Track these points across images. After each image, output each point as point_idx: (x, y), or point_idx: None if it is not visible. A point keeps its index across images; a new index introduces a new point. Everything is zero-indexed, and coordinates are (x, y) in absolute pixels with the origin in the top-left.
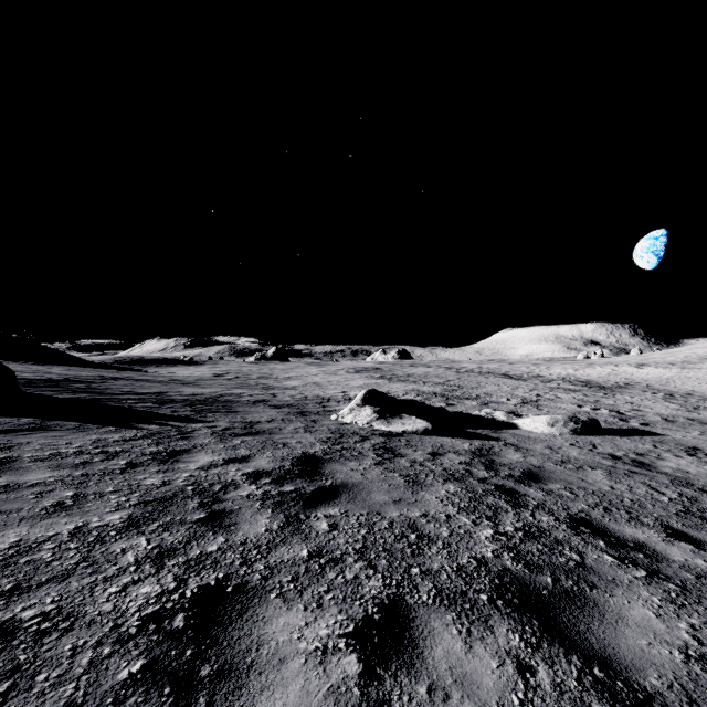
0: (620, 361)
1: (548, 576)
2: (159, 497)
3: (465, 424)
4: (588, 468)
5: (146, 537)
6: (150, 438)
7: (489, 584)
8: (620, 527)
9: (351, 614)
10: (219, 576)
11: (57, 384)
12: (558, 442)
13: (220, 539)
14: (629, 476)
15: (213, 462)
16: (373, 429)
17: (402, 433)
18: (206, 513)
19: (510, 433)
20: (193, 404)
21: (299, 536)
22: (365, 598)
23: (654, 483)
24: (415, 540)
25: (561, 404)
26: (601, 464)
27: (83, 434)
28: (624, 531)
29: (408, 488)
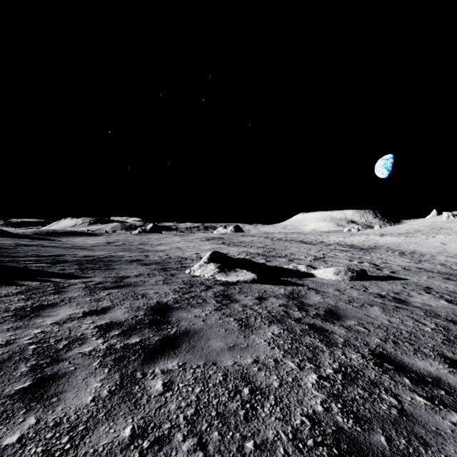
0: (369, 233)
1: (380, 433)
2: None
3: (279, 274)
4: (368, 306)
5: None
6: (25, 293)
7: None
8: (412, 360)
9: None
10: None
11: None
12: (342, 286)
13: (29, 421)
14: (396, 311)
15: (72, 315)
16: (216, 279)
17: (236, 282)
18: (32, 379)
19: (310, 280)
20: (81, 264)
21: (128, 404)
22: None
23: (415, 315)
24: (248, 396)
25: (339, 260)
26: (375, 302)
27: None
28: (417, 365)
29: (241, 332)
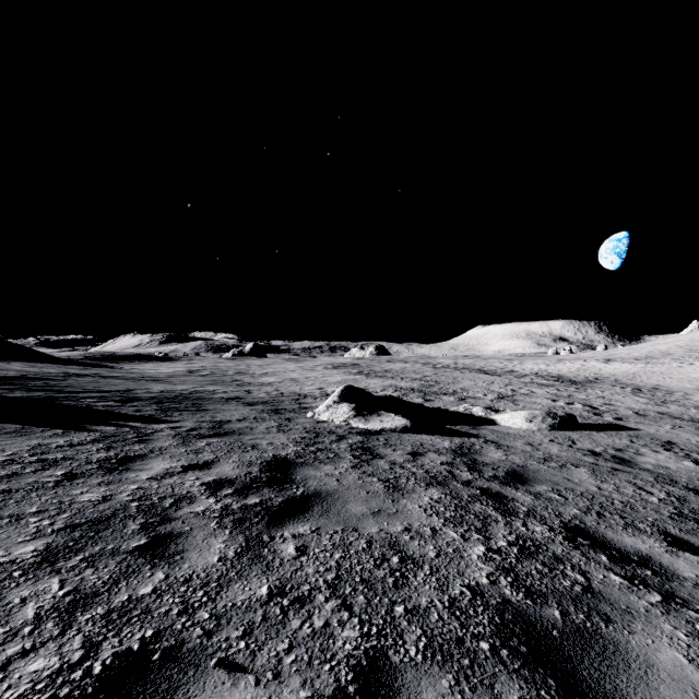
0: (588, 357)
1: (555, 607)
2: (93, 518)
3: (444, 421)
4: (571, 467)
5: (60, 577)
6: (102, 441)
7: (489, 625)
8: (618, 536)
9: (318, 688)
10: (146, 634)
11: (12, 382)
12: (537, 438)
13: (158, 576)
14: (613, 474)
15: (170, 469)
16: (351, 427)
17: (380, 431)
18: (147, 537)
19: (489, 429)
20: (160, 402)
21: (260, 566)
22: (336, 658)
23: (639, 481)
24: (398, 565)
25: (536, 399)
26: (583, 461)
27: (22, 439)
28: (624, 541)
29: (388, 496)
